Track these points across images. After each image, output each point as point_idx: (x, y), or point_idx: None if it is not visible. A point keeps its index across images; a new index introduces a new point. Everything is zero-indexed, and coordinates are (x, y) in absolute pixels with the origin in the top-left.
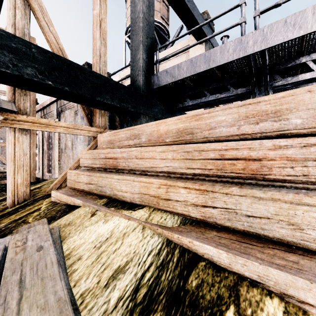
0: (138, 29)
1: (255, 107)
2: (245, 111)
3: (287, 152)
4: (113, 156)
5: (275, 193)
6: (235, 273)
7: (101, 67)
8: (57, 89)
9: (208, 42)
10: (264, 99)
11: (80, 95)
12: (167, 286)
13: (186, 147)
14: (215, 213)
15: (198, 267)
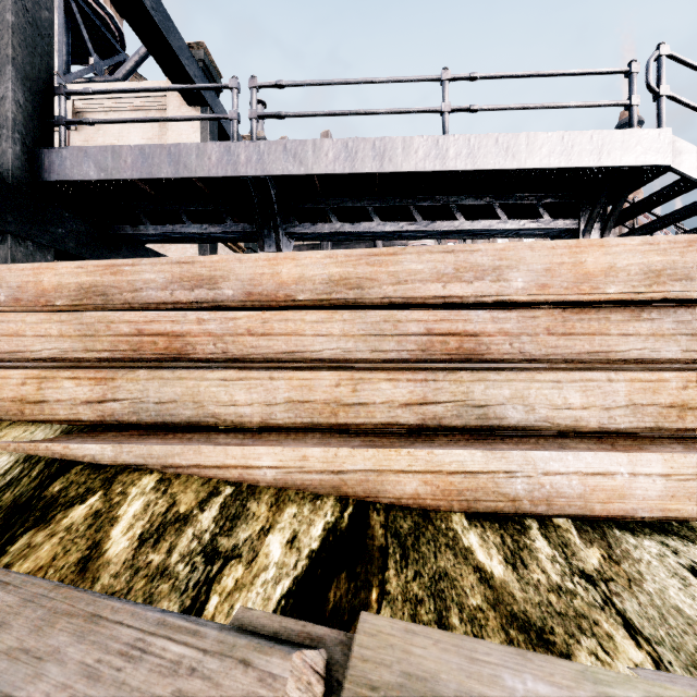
0: None
1: (190, 269)
2: (179, 271)
3: (210, 327)
4: None
5: (184, 372)
6: (121, 466)
7: None
8: None
9: (207, 108)
10: (200, 260)
11: None
12: (11, 502)
13: (85, 316)
14: (117, 408)
15: (71, 472)
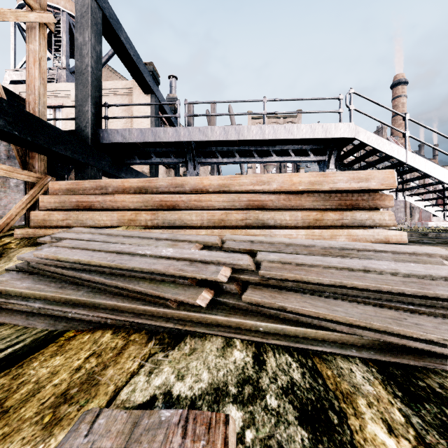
0: (85, 81)
1: (175, 181)
2: (171, 182)
3: (183, 199)
4: (88, 200)
5: (177, 211)
6: None
7: (41, 109)
8: (19, 138)
9: (154, 95)
10: (178, 178)
11: (38, 145)
12: None
13: (145, 196)
14: (159, 222)
15: None
